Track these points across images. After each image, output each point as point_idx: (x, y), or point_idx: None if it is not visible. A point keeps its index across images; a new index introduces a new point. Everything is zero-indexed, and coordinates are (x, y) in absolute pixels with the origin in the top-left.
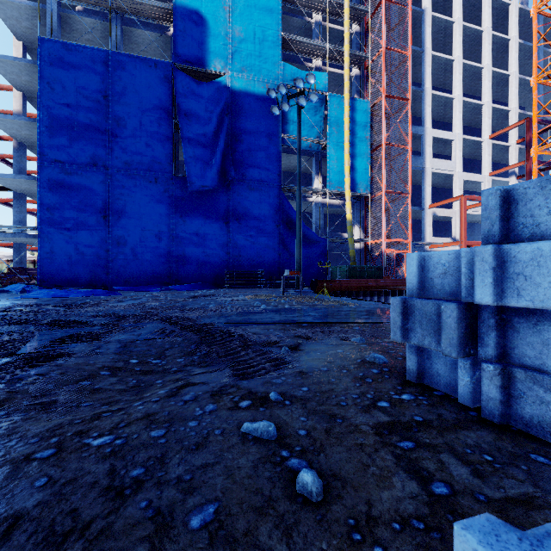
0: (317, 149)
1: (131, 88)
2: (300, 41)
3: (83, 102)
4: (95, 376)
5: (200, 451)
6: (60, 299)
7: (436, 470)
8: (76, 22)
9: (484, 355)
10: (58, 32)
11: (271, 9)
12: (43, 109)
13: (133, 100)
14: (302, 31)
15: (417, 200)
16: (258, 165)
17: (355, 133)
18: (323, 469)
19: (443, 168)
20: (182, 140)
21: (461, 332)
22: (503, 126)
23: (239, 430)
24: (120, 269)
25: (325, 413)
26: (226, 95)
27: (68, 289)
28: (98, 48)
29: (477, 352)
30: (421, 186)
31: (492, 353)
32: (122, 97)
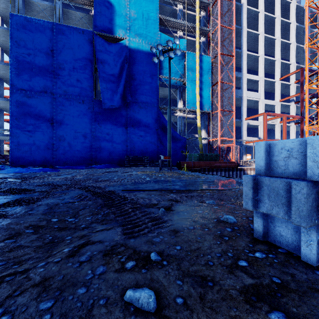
0: (180, 84)
1: (68, 45)
2: (170, 20)
3: (38, 54)
4: (20, 234)
5: None
6: (21, 174)
7: None
8: (34, 5)
9: None
10: (23, 11)
11: (153, 1)
12: (13, 57)
13: (69, 53)
14: (171, 15)
15: (238, 115)
16: (145, 93)
17: (203, 75)
18: None
19: (253, 97)
20: (99, 78)
21: (309, 206)
22: (287, 73)
23: (122, 299)
24: (61, 155)
25: (197, 275)
26: (126, 51)
27: (28, 168)
28: (47, 21)
29: None
30: (240, 107)
31: None
32: (62, 51)
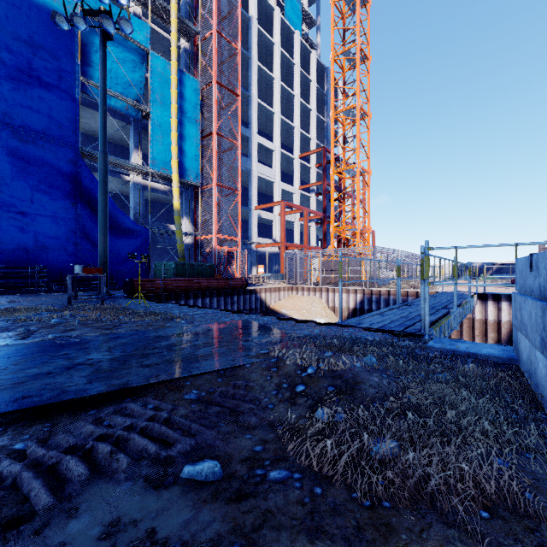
0: (136, 115)
1: None
2: None
3: None
4: None
5: None
6: None
7: None
8: None
9: None
10: None
11: None
12: None
13: None
14: None
15: (245, 201)
16: (37, 108)
17: (185, 112)
18: None
19: (267, 174)
20: None
21: None
22: (306, 151)
23: None
24: None
25: None
26: None
27: None
28: None
29: None
30: (248, 188)
31: None
32: None
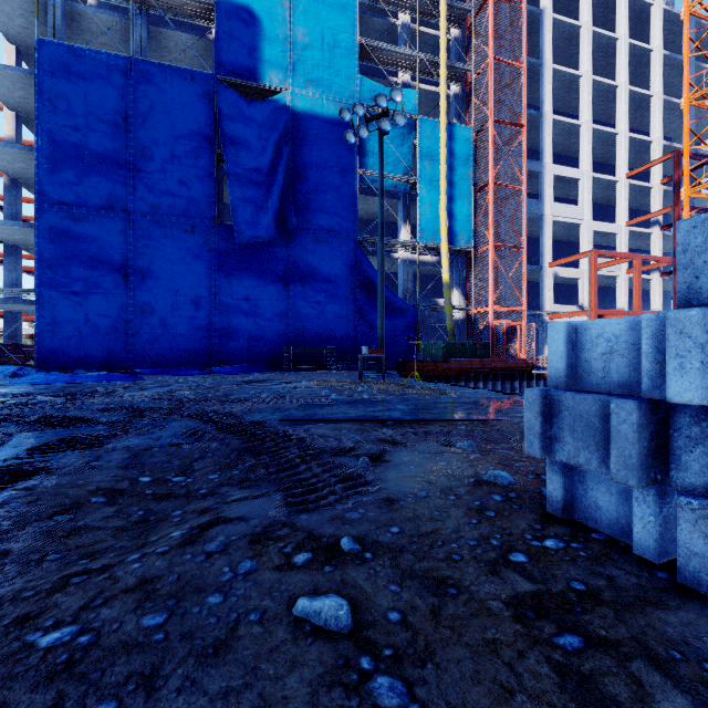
0: (404, 189)
1: (160, 107)
2: (383, 49)
3: (96, 126)
4: (81, 505)
5: (220, 659)
6: (62, 386)
7: (633, 700)
8: (87, 20)
9: (681, 483)
10: (64, 32)
11: (345, 6)
12: (42, 134)
13: (162, 123)
14: (385, 36)
15: (534, 256)
16: (328, 210)
17: (454, 169)
18: (433, 700)
19: (567, 215)
20: (228, 177)
21: (644, 447)
22: (643, 162)
23: (290, 613)
24: (146, 345)
25: (428, 576)
26: (286, 117)
27: (75, 373)
28: (116, 54)
29: (666, 477)
30: (538, 238)
31: (696, 481)
32: (148, 119)
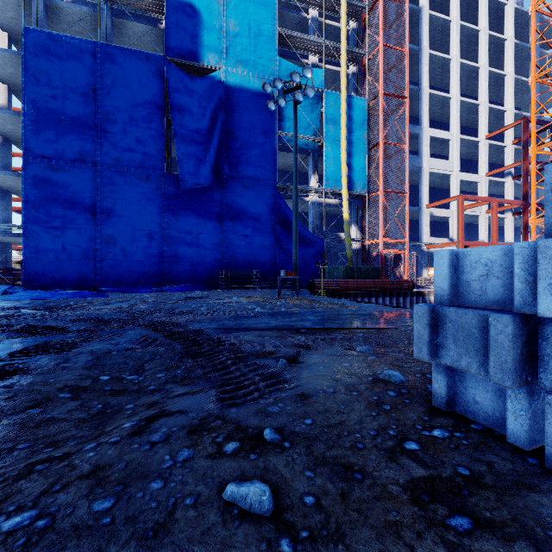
0: (313, 147)
1: (121, 81)
2: (297, 37)
3: (71, 96)
4: (50, 400)
5: (158, 542)
6: (42, 301)
7: None
8: (63, 13)
9: (548, 384)
10: (45, 22)
11: (267, 3)
12: (28, 102)
13: (123, 94)
14: (298, 27)
15: (414, 200)
16: (253, 163)
17: (353, 132)
18: None
19: (440, 168)
20: (175, 136)
21: (517, 353)
22: (499, 127)
23: (220, 497)
24: (110, 269)
25: (337, 463)
26: (221, 90)
27: (54, 291)
28: (86, 40)
29: (535, 378)
30: (418, 186)
31: None
32: (112, 91)
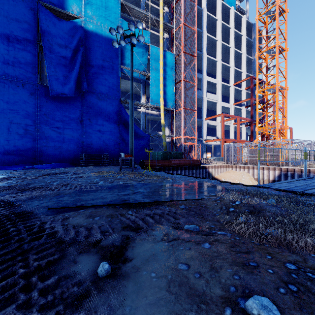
0: (143, 78)
1: None
2: (133, 8)
3: None
4: None
5: None
6: None
7: None
8: None
9: None
10: None
11: None
12: None
13: (1, 20)
14: (134, 4)
15: (199, 115)
16: (104, 84)
17: (166, 72)
18: None
19: (212, 98)
20: (46, 58)
21: None
22: (238, 80)
23: None
24: None
25: None
26: (81, 32)
27: None
28: None
29: None
30: (200, 108)
31: None
32: None
